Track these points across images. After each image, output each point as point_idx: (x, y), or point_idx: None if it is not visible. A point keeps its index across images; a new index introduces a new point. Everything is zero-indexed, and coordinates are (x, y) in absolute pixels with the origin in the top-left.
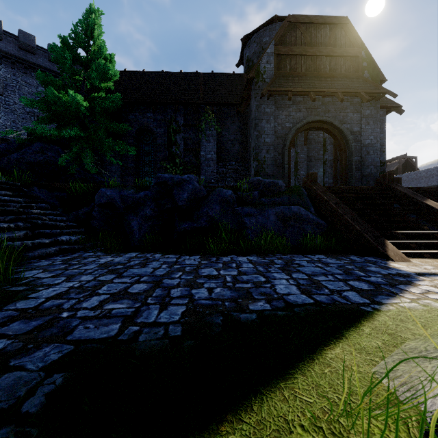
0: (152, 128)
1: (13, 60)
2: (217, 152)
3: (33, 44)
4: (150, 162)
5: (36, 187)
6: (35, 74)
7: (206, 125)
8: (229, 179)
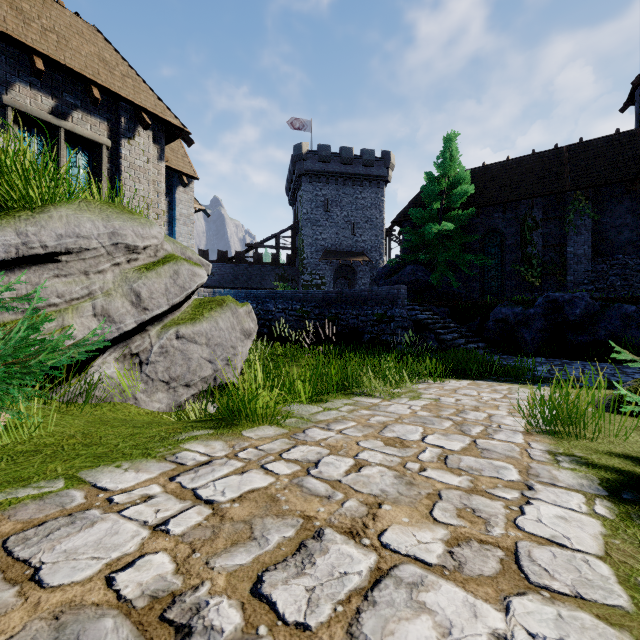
0: (501, 229)
1: (336, 177)
2: (592, 245)
3: (351, 156)
4: (497, 265)
5: (431, 305)
6: (351, 184)
7: (575, 215)
8: (613, 278)
